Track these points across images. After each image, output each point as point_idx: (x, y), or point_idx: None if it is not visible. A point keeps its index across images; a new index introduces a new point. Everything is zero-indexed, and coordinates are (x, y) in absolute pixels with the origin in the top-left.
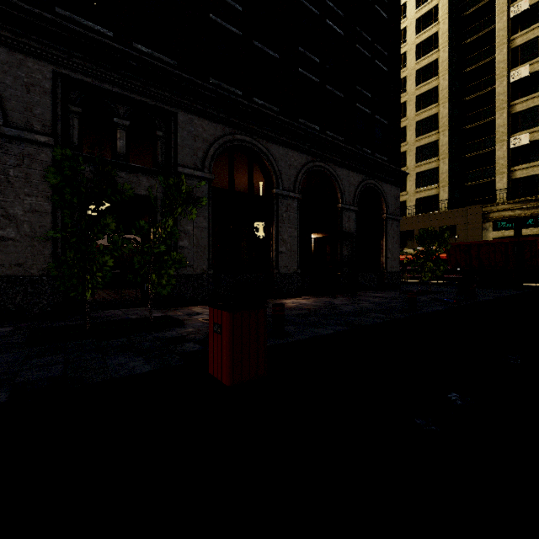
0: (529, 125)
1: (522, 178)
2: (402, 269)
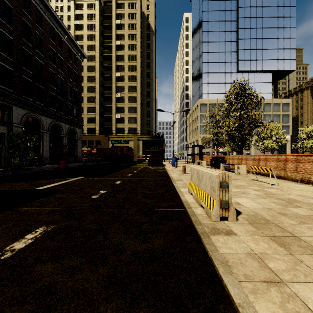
0: (120, 112)
1: (119, 128)
2: (82, 156)
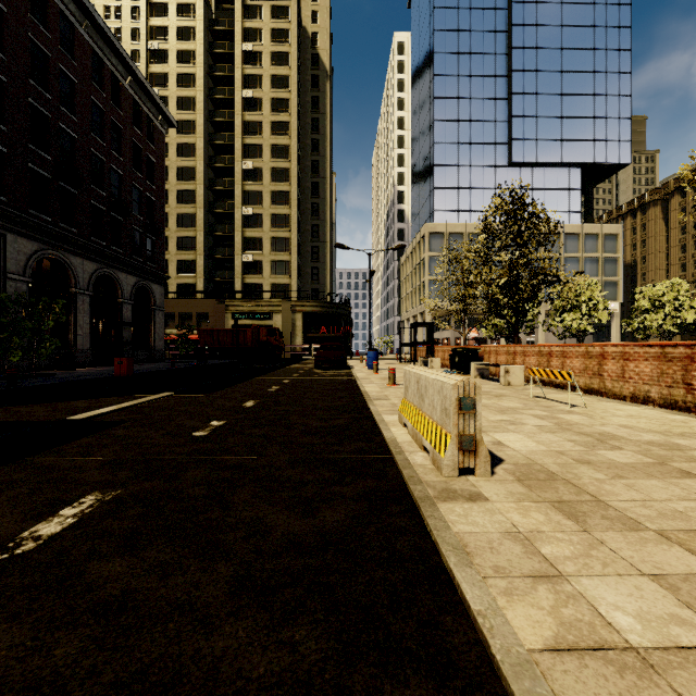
0: (253, 249)
1: (250, 284)
2: (165, 347)
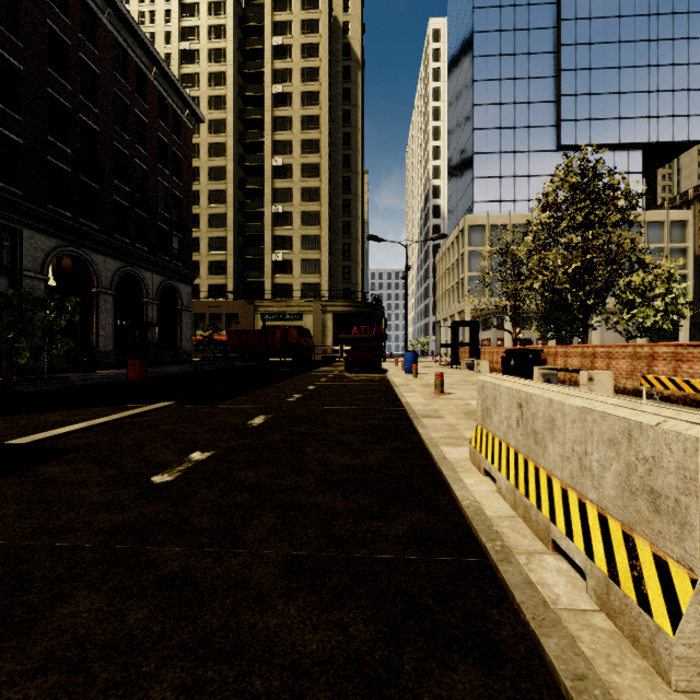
0: (283, 248)
1: (280, 284)
2: (196, 349)
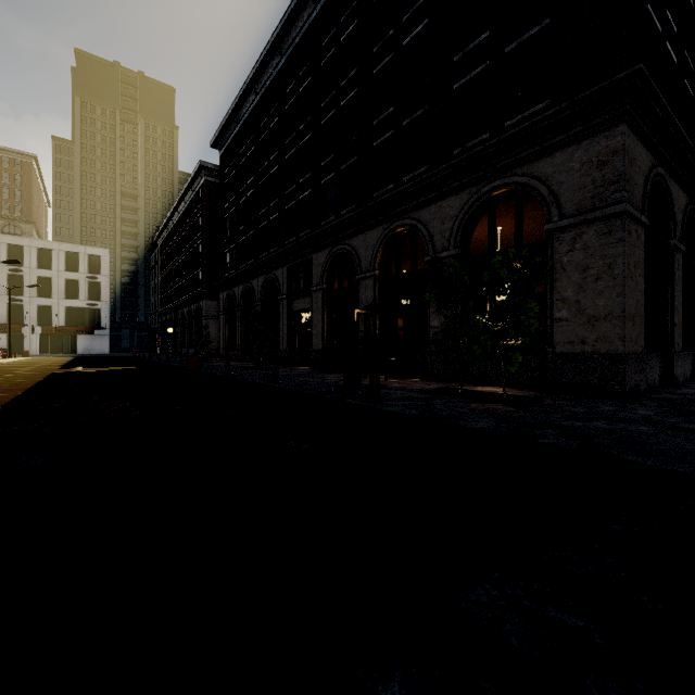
0: None
1: None
2: None
